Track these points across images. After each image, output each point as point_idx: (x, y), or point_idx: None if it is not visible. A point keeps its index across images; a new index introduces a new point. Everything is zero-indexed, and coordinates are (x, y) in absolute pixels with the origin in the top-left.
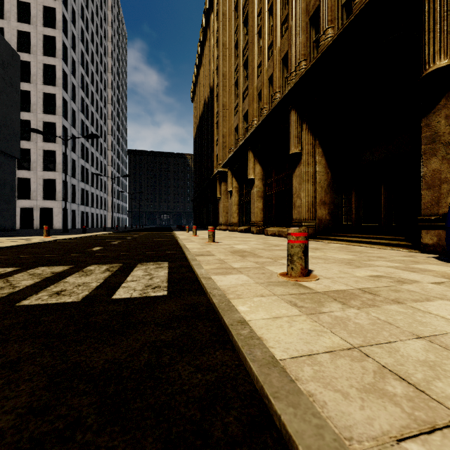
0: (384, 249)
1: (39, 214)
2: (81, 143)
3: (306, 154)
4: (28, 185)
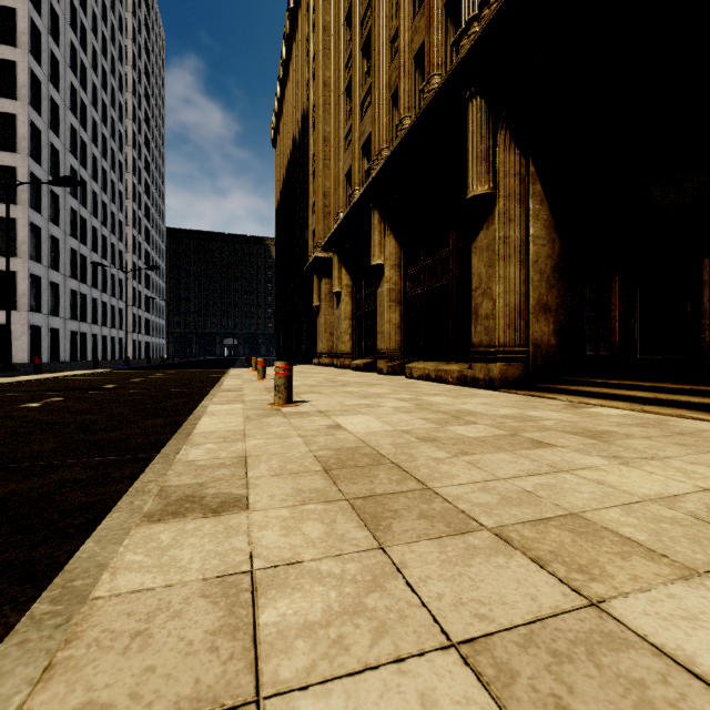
0: None
1: None
2: (72, 210)
3: (506, 197)
4: None
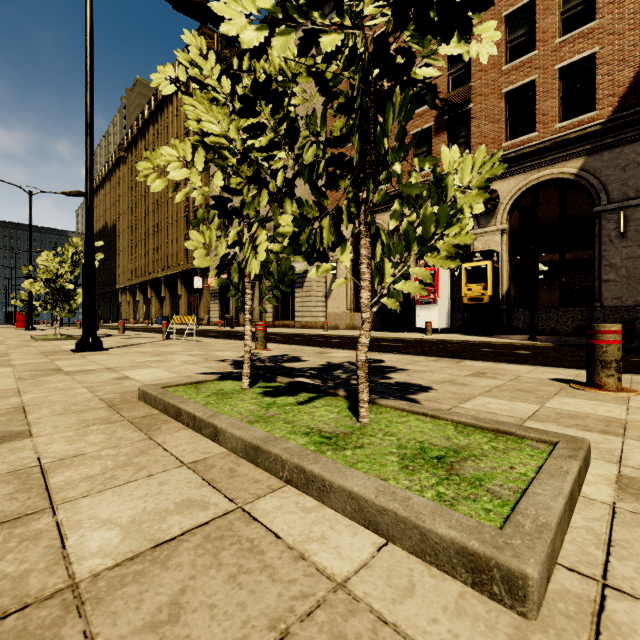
0: None
1: None
2: None
3: (153, 299)
4: None
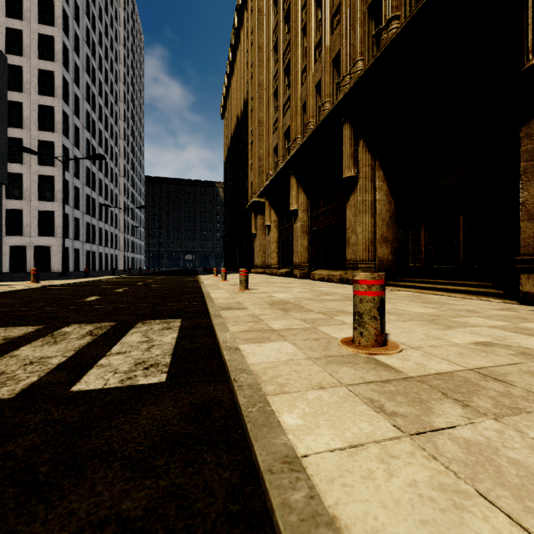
0: (468, 298)
1: (33, 254)
2: (87, 168)
3: (364, 178)
4: (19, 218)
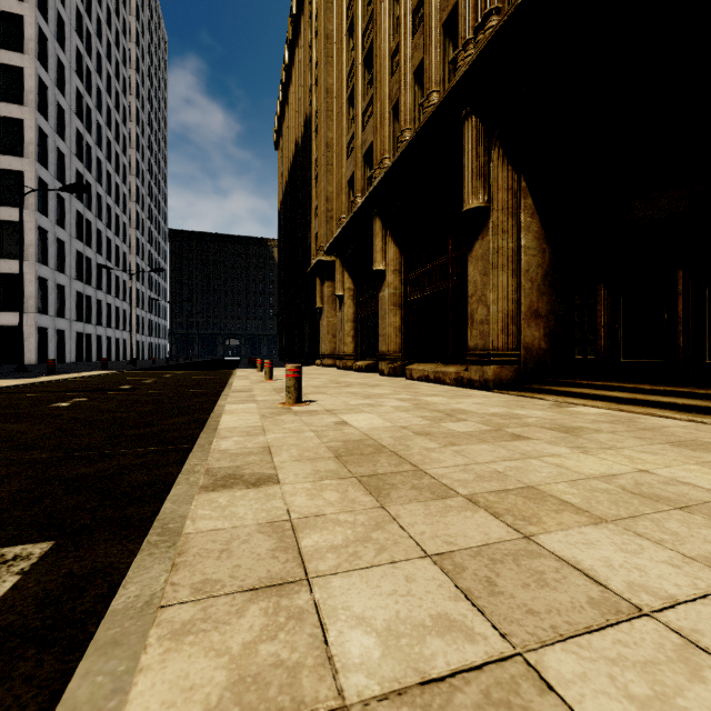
0: None
1: None
2: (78, 213)
3: (500, 210)
4: None
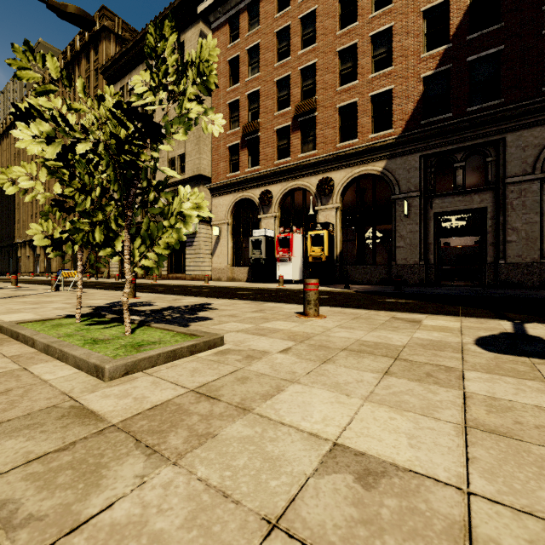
0: None
1: None
2: None
3: None
4: None
